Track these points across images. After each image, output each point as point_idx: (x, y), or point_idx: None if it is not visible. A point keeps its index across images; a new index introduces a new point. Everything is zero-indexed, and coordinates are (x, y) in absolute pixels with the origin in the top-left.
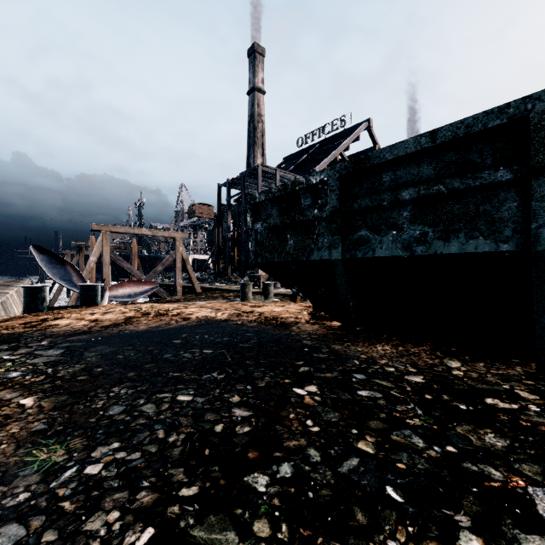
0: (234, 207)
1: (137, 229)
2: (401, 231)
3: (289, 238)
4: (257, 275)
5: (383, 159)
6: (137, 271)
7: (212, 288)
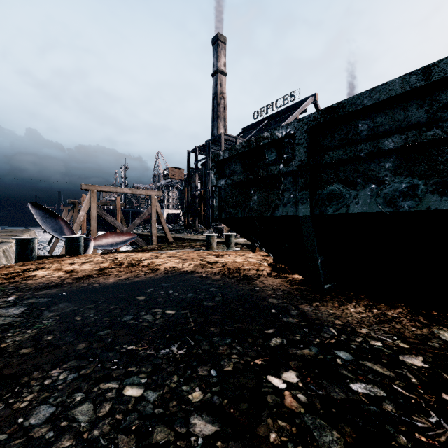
0: (201, 170)
1: (119, 188)
2: (382, 184)
3: (253, 193)
4: (220, 227)
5: (361, 105)
6: (119, 223)
7: (182, 238)
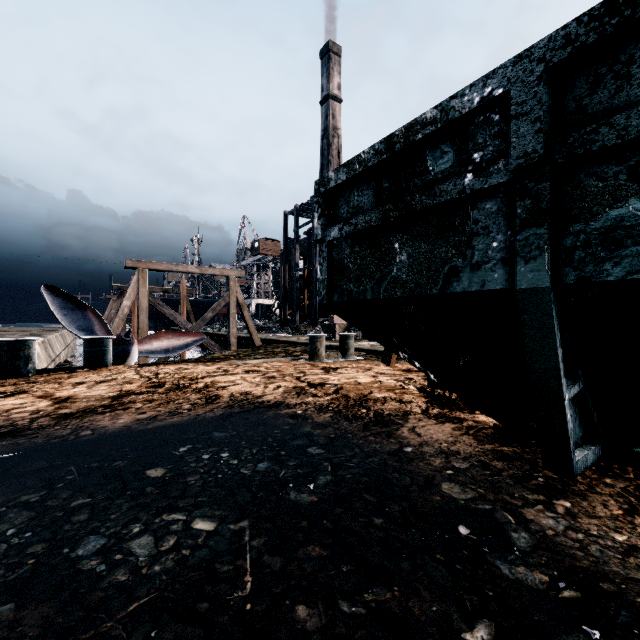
0: (304, 241)
1: (181, 266)
2: None
3: (399, 248)
4: (332, 323)
5: None
6: (181, 318)
7: (275, 340)
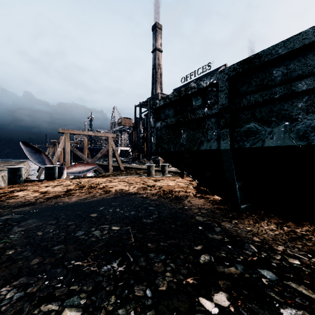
0: (144, 119)
1: (85, 132)
2: (295, 121)
3: (183, 132)
4: (157, 159)
5: (275, 55)
6: (85, 157)
7: (130, 167)
